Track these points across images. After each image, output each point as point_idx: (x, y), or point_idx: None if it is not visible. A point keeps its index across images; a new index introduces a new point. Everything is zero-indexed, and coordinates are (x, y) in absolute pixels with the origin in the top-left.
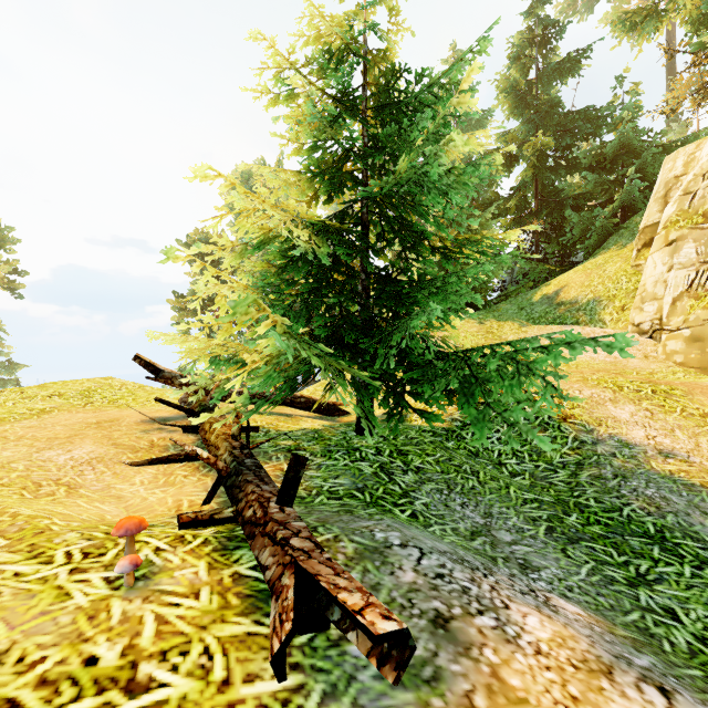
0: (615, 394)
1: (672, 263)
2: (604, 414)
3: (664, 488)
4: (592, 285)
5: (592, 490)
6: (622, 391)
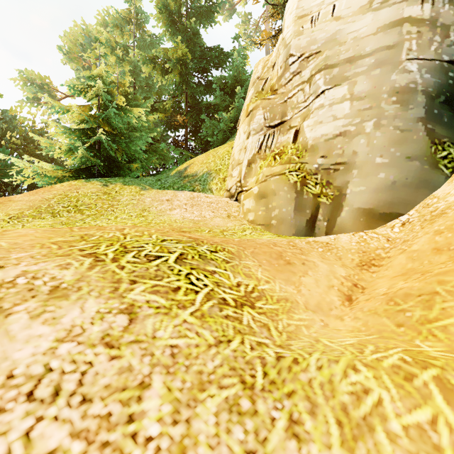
0: (90, 270)
1: (249, 130)
2: None
3: None
4: (208, 162)
5: None
6: (116, 260)
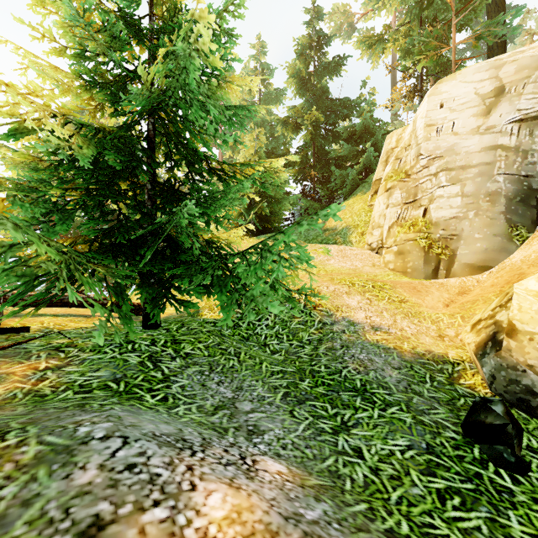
0: (350, 288)
1: (388, 203)
2: (341, 302)
3: (371, 352)
4: (345, 218)
5: (325, 359)
6: (354, 286)
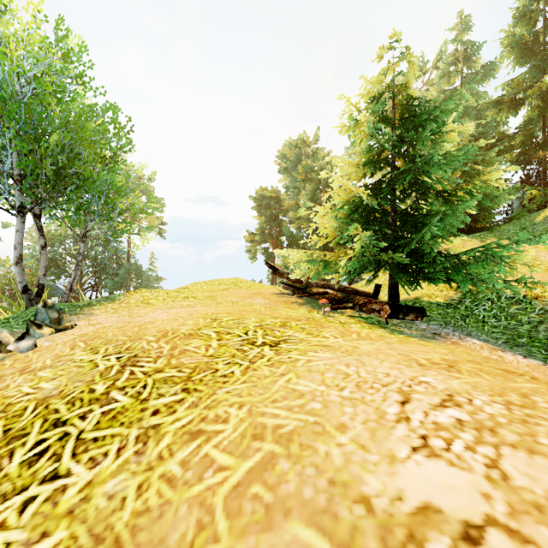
0: None
1: None
2: None
3: None
4: None
5: (544, 333)
6: None
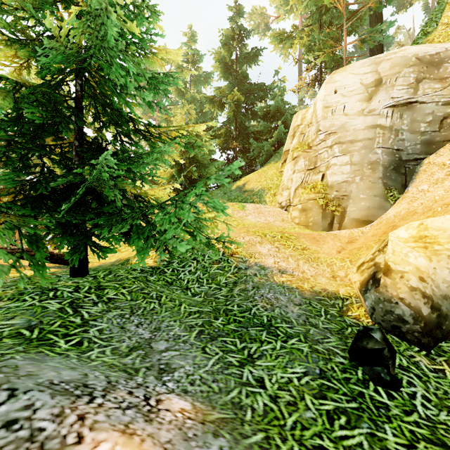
0: (262, 239)
1: (294, 169)
2: (254, 250)
3: (277, 292)
4: (261, 181)
5: (239, 299)
6: (266, 237)
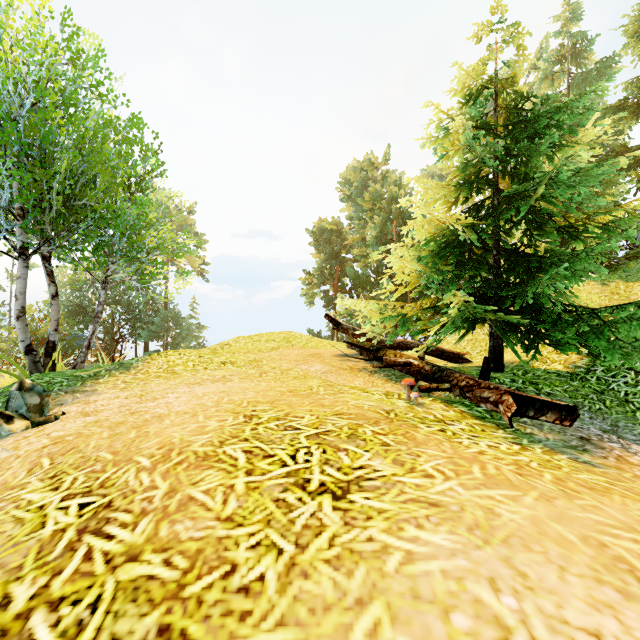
0: None
1: None
2: None
3: None
4: None
5: None
6: None
